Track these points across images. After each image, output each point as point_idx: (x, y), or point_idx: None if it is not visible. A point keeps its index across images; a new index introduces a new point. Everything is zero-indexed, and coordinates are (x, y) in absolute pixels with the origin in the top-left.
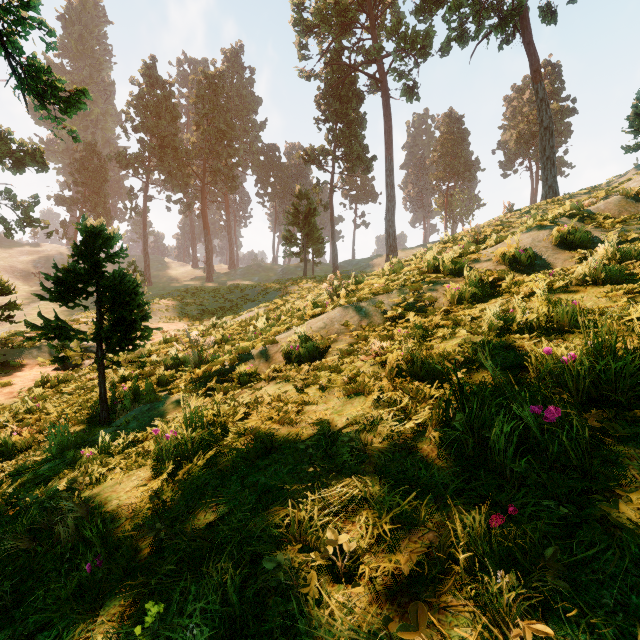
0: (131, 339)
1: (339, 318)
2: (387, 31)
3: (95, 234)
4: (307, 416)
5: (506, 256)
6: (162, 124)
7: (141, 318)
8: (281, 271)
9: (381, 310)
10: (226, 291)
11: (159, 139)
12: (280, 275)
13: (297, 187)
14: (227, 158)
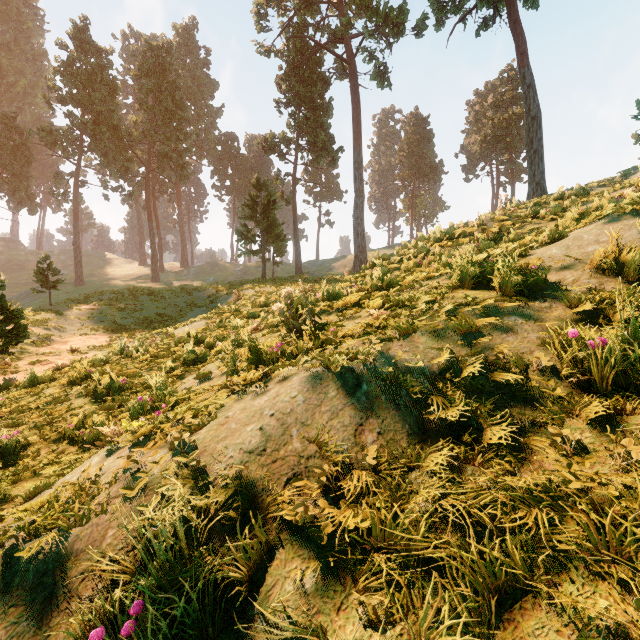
0: None
1: (303, 413)
2: (356, 5)
3: None
4: None
5: (634, 260)
6: (96, 97)
7: None
8: (239, 271)
9: (409, 390)
10: (170, 294)
11: (92, 114)
12: (238, 275)
13: (254, 175)
14: (176, 142)
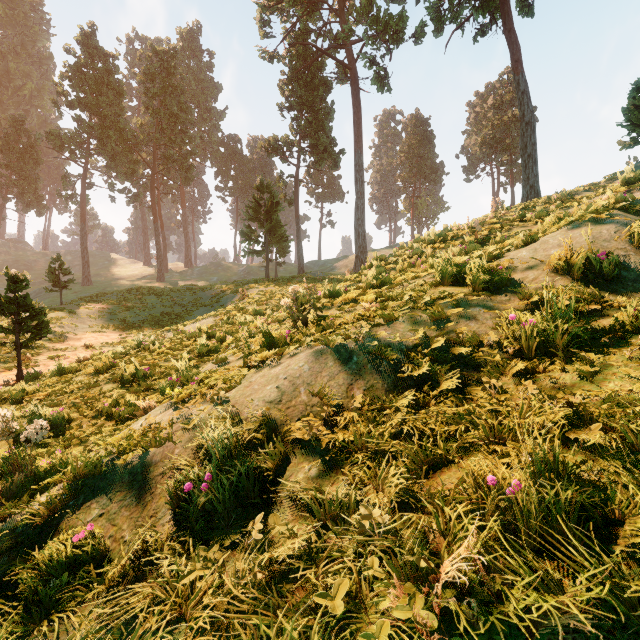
0: None
1: (308, 377)
2: (357, 12)
3: None
4: None
5: (577, 262)
6: (103, 101)
7: None
8: (243, 271)
9: (388, 361)
10: (176, 293)
11: (100, 118)
12: (241, 275)
13: (258, 178)
14: (181, 145)
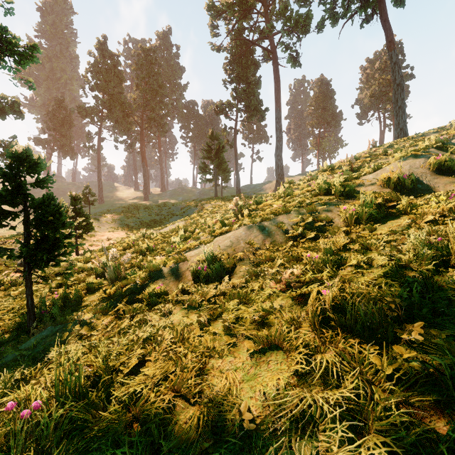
0: (51, 257)
1: (244, 237)
2: (277, 14)
3: (21, 160)
4: (211, 379)
5: (391, 180)
6: (111, 85)
7: (65, 236)
8: (199, 193)
9: (283, 229)
10: (157, 207)
11: (109, 96)
12: (198, 196)
13: (210, 130)
14: (159, 110)
